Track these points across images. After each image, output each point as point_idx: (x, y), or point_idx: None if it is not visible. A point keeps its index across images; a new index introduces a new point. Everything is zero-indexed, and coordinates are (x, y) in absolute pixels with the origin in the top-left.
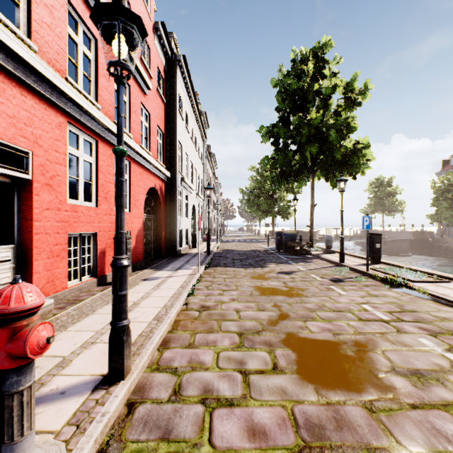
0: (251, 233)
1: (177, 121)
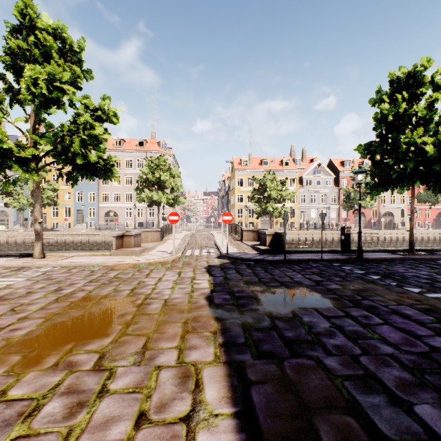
0: None
1: None
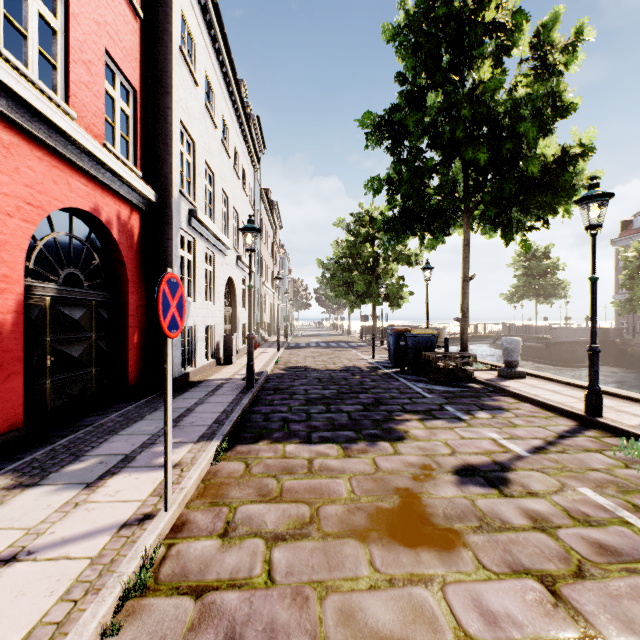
0: (336, 331)
1: (174, 71)
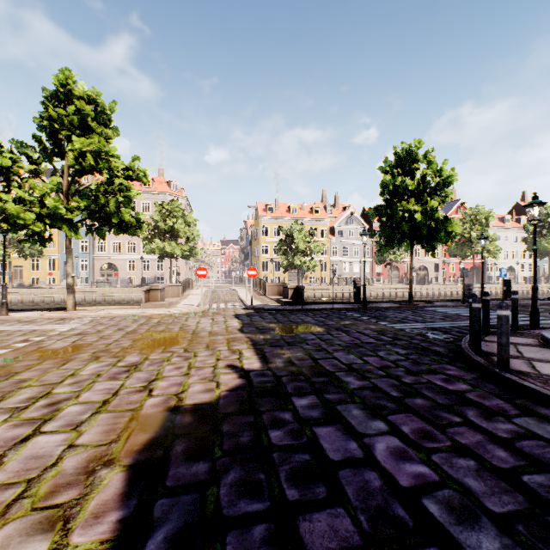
0: None
1: None
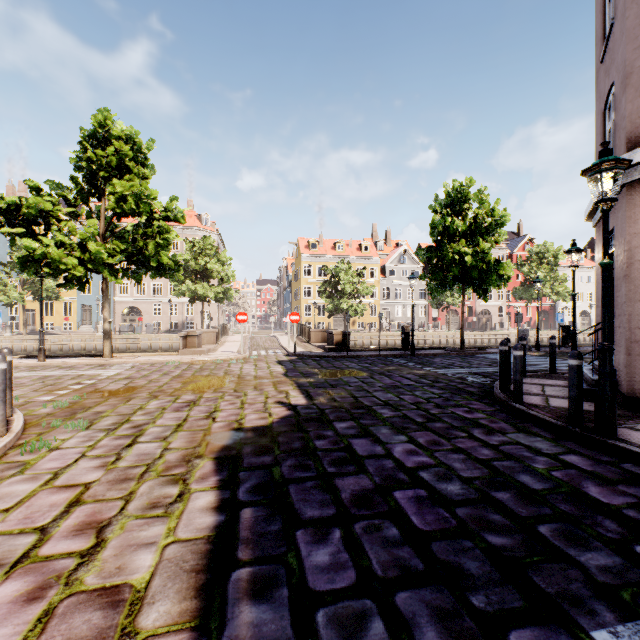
0: None
1: None
